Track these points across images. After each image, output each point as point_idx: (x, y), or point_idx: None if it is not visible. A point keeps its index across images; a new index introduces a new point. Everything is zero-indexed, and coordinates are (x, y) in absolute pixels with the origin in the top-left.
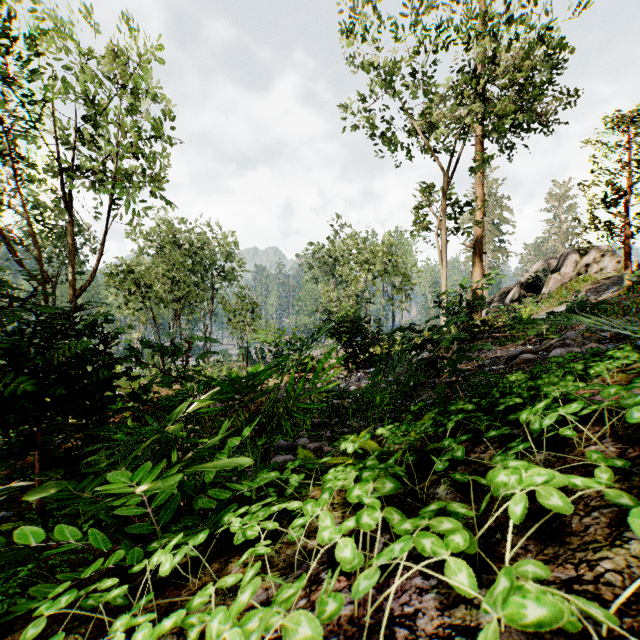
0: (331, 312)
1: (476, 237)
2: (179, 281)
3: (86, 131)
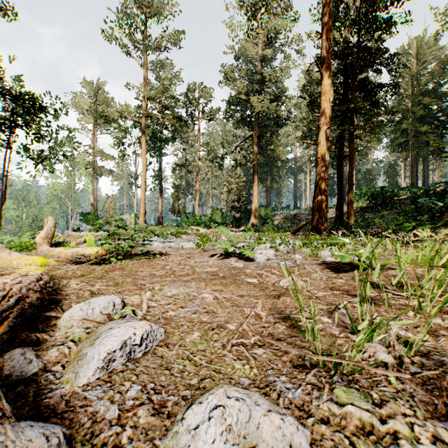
0: None
1: (93, 207)
2: None
3: None
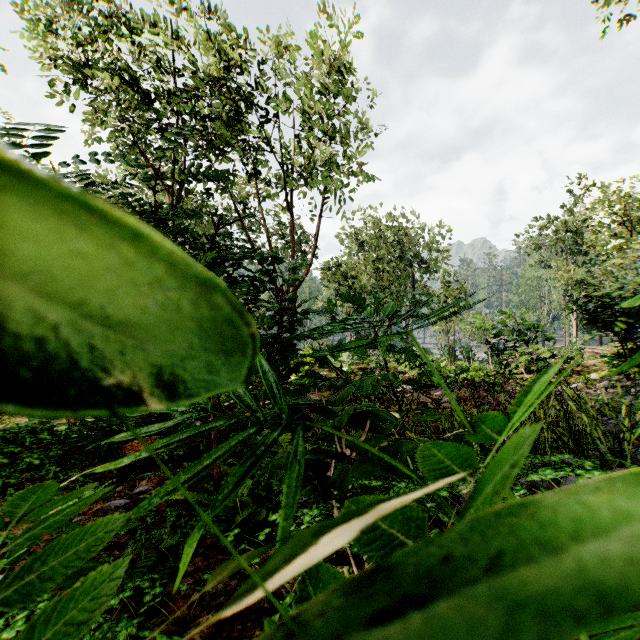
0: (592, 285)
1: None
2: (381, 271)
3: (303, 139)
